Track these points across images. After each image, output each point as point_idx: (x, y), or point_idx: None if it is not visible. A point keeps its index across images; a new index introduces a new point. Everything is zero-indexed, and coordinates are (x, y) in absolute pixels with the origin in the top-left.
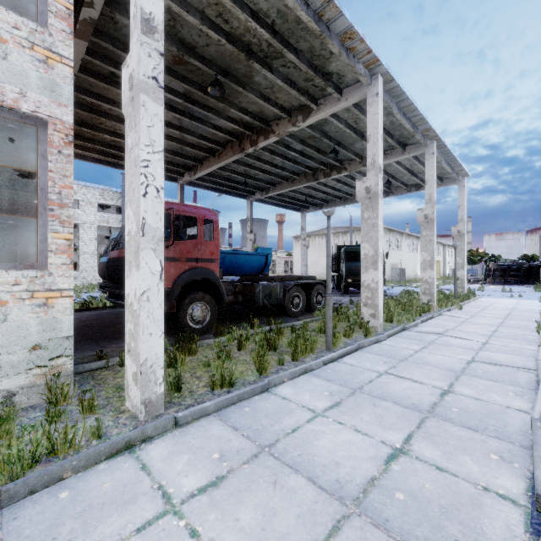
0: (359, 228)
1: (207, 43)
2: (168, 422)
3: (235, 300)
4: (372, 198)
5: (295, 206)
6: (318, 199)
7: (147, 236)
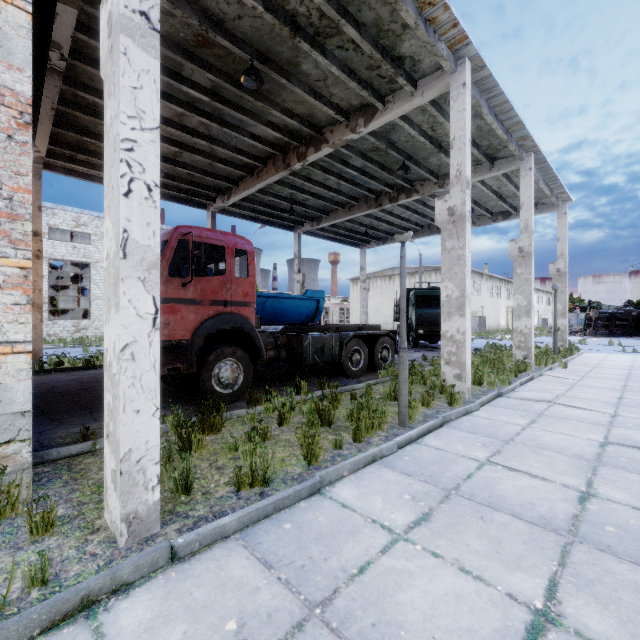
0: (430, 268)
1: (239, 14)
2: (160, 554)
3: (277, 356)
4: (457, 221)
5: (353, 240)
6: (381, 232)
7: (131, 258)
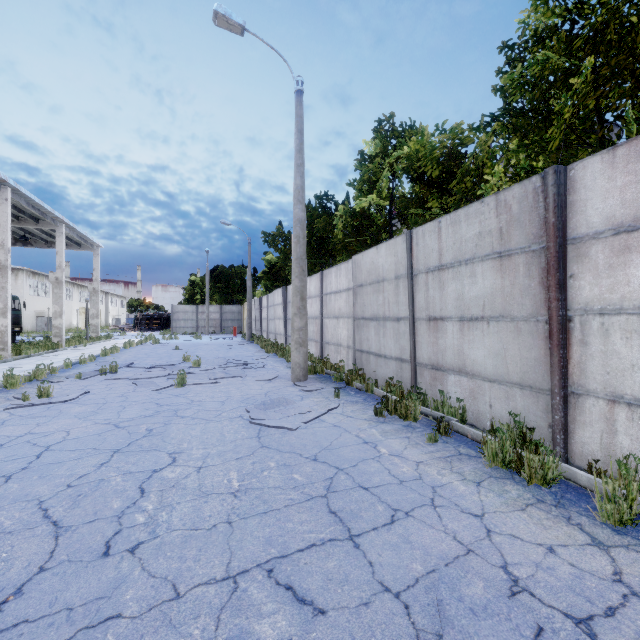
0: None
1: None
2: None
3: None
4: (2, 269)
5: None
6: None
7: None
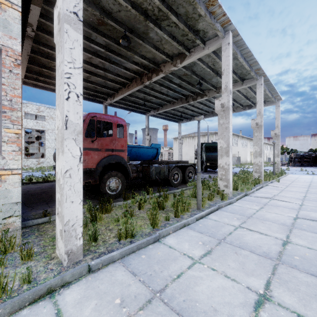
0: (213, 133)
1: (119, 10)
2: (83, 269)
3: (137, 176)
4: (225, 110)
5: (174, 119)
6: (188, 115)
7: (69, 129)
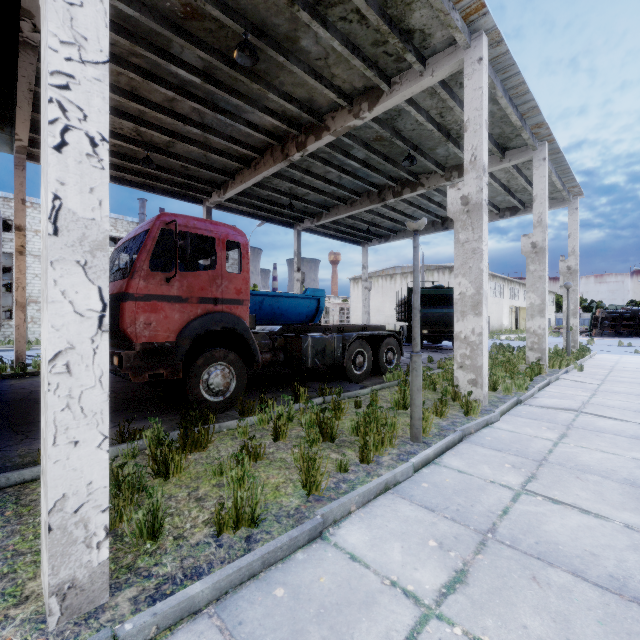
0: (432, 267)
1: None
2: None
3: (273, 359)
4: (472, 211)
5: (354, 238)
6: (383, 229)
7: (66, 235)
